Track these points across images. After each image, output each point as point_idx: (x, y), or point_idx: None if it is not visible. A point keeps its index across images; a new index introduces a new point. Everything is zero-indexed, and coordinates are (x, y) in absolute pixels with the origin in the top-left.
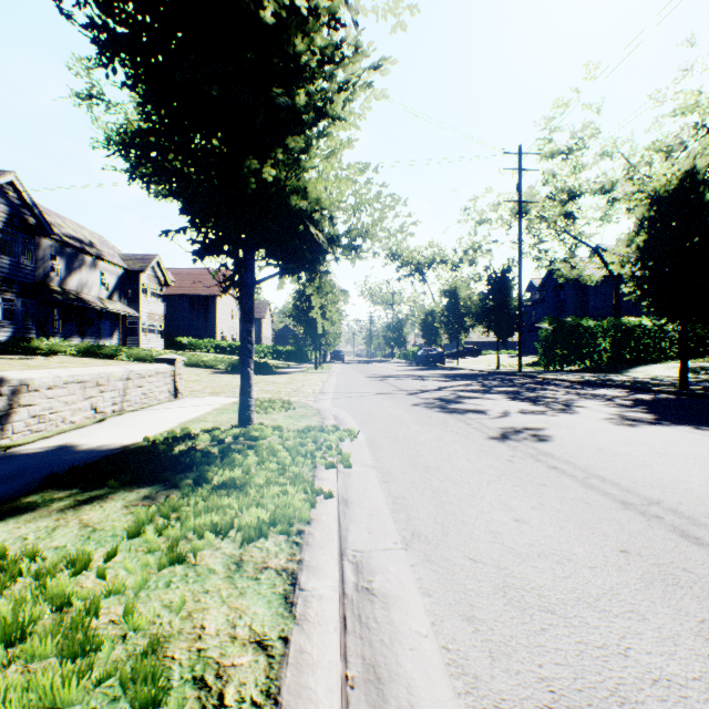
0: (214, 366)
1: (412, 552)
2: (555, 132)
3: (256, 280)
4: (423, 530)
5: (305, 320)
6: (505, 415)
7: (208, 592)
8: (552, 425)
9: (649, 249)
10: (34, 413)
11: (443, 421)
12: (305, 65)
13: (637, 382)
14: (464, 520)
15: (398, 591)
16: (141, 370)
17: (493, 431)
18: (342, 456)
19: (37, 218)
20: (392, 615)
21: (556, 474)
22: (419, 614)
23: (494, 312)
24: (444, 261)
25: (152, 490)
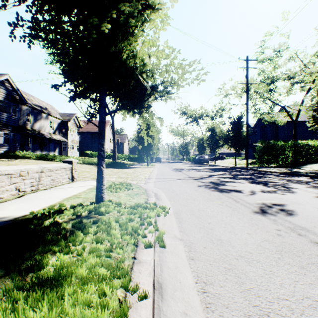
0: None
1: None
2: (265, 49)
3: (106, 113)
4: None
5: (142, 142)
6: (254, 194)
7: None
8: (287, 202)
9: None
10: None
11: (219, 198)
12: None
13: (314, 173)
14: None
15: None
16: (50, 167)
17: (253, 206)
18: (158, 235)
19: (19, 96)
20: None
21: None
22: None
23: (234, 138)
24: (207, 115)
25: None
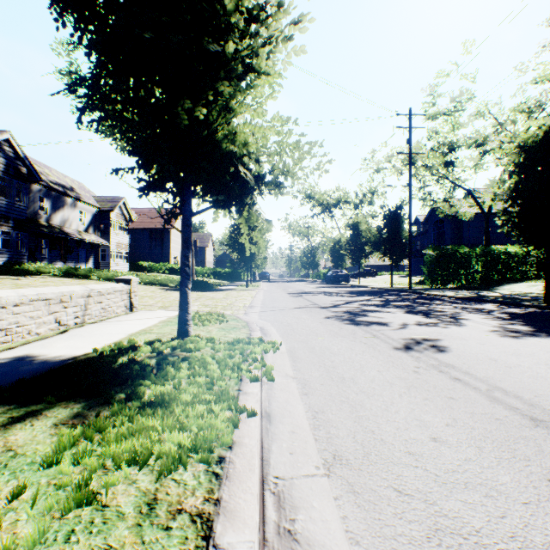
0: (166, 284)
1: (335, 480)
2: (438, 97)
3: (193, 213)
4: (344, 451)
5: (238, 248)
6: (404, 327)
7: (110, 549)
8: (446, 337)
9: (519, 189)
10: (1, 327)
11: (352, 332)
12: (234, 24)
13: (507, 298)
14: (383, 439)
15: (323, 535)
16: (100, 289)
17: (396, 342)
18: (266, 370)
19: (28, 168)
20: None
21: (461, 386)
22: None
23: (389, 242)
24: (348, 202)
25: (86, 405)
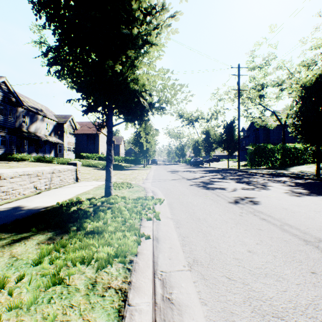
0: (97, 166)
1: (194, 272)
2: (255, 57)
3: (113, 125)
4: (199, 257)
5: (139, 145)
6: (235, 191)
7: (72, 306)
8: (258, 196)
9: (301, 111)
10: (3, 190)
11: (205, 193)
12: (137, 17)
13: (295, 174)
14: (221, 251)
15: (187, 301)
16: (59, 168)
17: (230, 199)
18: (155, 214)
19: (16, 98)
20: (184, 320)
21: (266, 223)
22: (200, 319)
23: (226, 141)
24: (203, 118)
25: (54, 233)
